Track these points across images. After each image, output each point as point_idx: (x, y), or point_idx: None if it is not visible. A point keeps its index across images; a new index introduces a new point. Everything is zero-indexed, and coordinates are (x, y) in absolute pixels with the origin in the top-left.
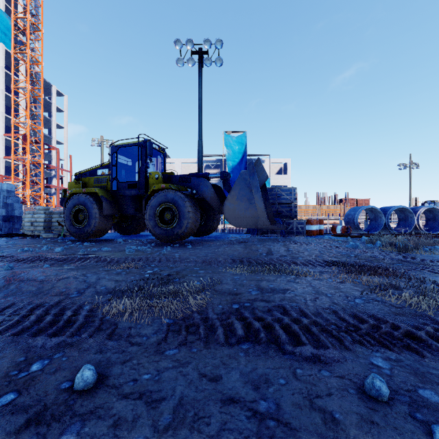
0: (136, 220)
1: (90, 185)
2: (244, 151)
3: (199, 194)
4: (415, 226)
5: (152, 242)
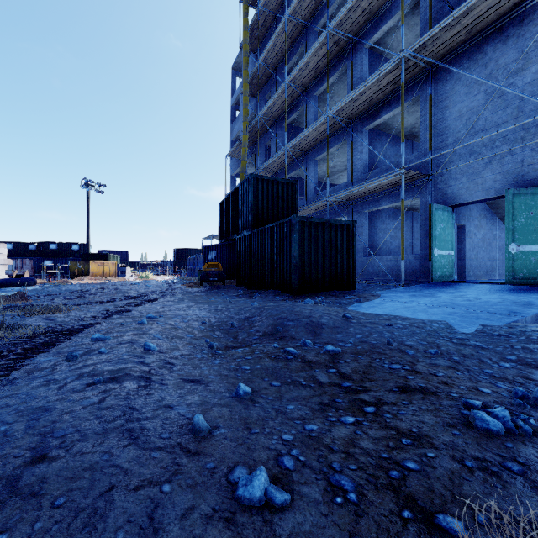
0: None
1: None
2: None
3: None
4: None
5: None
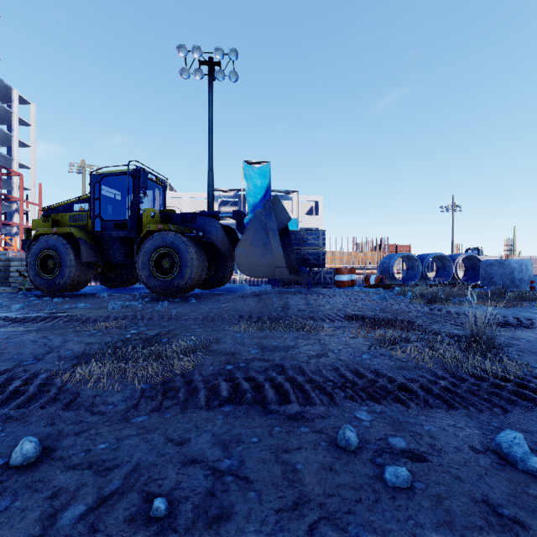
0: (126, 269)
1: (63, 224)
2: (268, 185)
3: (207, 237)
4: (453, 275)
5: (146, 296)
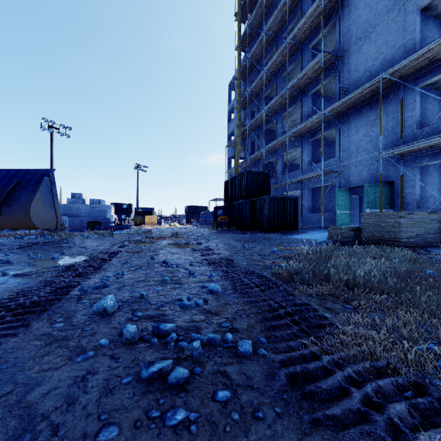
0: None
1: None
2: None
3: None
4: None
5: None
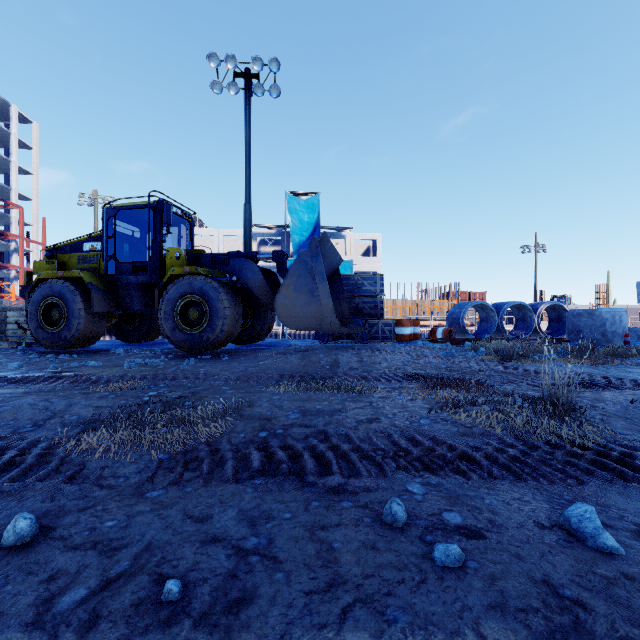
0: (147, 320)
1: (71, 266)
2: (316, 221)
3: (242, 282)
4: (535, 328)
5: (170, 353)
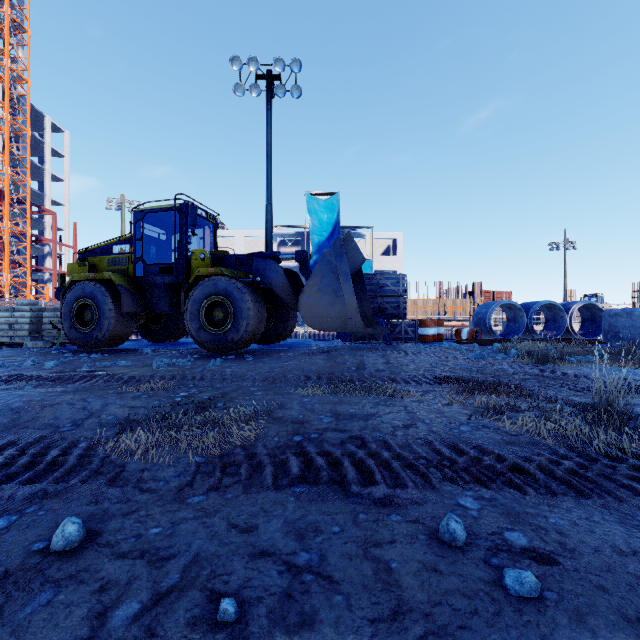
0: (172, 321)
1: (101, 268)
2: (336, 221)
3: (266, 283)
4: (567, 328)
5: (196, 353)
